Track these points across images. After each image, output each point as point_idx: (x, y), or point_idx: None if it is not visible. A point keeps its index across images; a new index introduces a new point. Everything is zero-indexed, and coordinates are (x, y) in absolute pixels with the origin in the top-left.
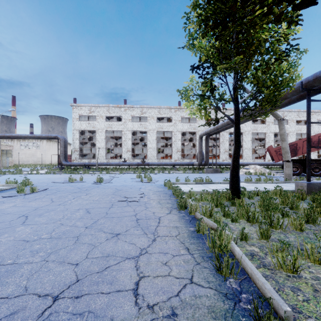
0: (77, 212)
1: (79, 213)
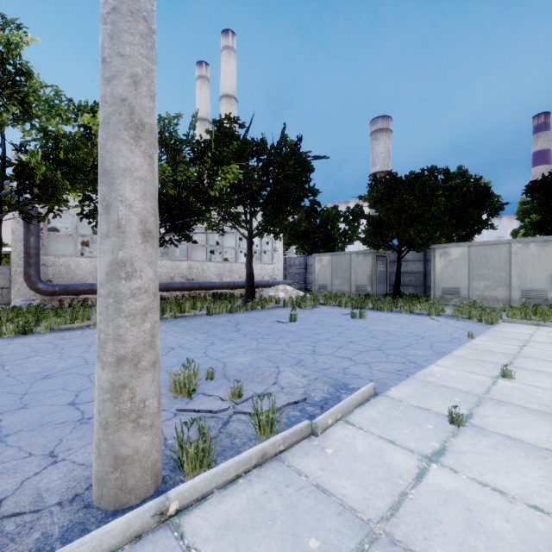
0: (31, 360)
1: (38, 358)
